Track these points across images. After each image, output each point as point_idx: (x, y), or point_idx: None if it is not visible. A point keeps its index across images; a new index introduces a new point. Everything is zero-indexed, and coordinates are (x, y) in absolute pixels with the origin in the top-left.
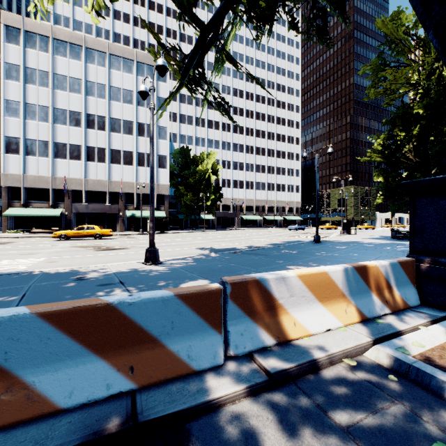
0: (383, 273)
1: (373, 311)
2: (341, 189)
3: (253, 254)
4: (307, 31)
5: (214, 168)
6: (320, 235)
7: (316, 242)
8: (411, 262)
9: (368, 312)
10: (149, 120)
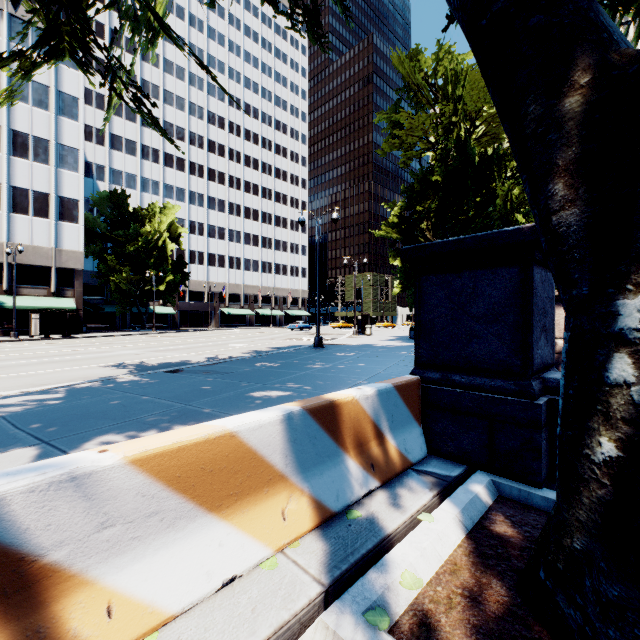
0: (368, 411)
1: (345, 493)
2: (355, 274)
3: (205, 371)
4: (291, 12)
5: (174, 232)
6: (328, 336)
7: (317, 348)
8: (415, 383)
9: (336, 499)
10: (39, 131)
